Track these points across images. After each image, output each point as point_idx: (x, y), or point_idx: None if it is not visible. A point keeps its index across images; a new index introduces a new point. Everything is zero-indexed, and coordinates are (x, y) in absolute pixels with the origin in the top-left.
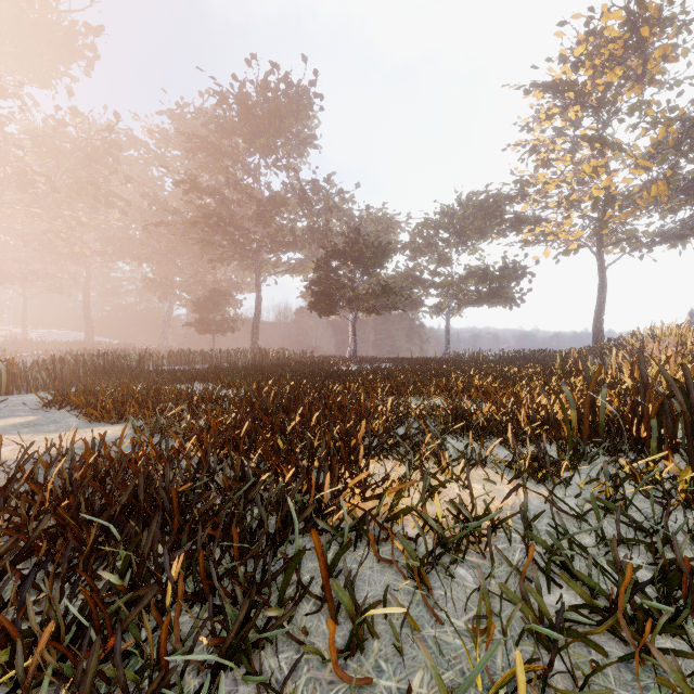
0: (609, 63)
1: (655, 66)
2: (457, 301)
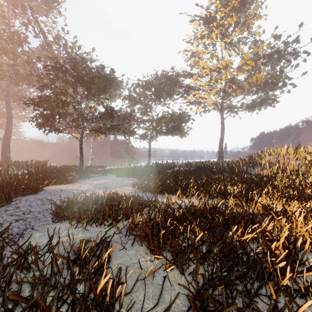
0: (232, 11)
1: (251, 19)
2: (156, 132)
